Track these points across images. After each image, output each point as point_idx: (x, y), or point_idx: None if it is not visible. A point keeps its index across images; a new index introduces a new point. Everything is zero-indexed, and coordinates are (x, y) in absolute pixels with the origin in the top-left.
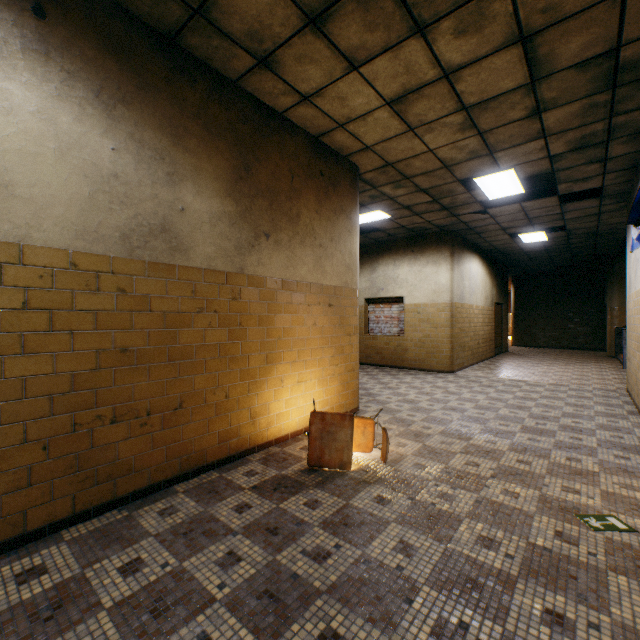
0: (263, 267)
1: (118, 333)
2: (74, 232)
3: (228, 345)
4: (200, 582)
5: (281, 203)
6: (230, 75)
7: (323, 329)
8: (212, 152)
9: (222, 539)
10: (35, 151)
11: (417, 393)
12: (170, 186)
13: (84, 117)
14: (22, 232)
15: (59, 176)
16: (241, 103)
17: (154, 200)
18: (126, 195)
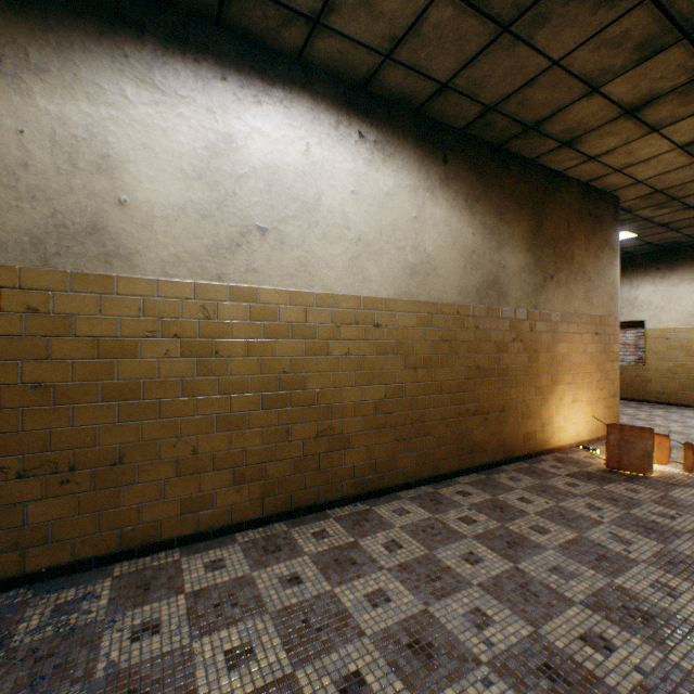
0: (548, 304)
1: (474, 356)
2: (457, 292)
3: (527, 367)
4: (581, 513)
5: (560, 248)
6: (530, 156)
7: (590, 355)
8: (519, 219)
9: (574, 497)
10: (443, 246)
11: (681, 426)
12: (497, 251)
13: (461, 218)
14: (439, 295)
15: (452, 258)
16: (535, 175)
17: (490, 263)
18: (478, 263)
